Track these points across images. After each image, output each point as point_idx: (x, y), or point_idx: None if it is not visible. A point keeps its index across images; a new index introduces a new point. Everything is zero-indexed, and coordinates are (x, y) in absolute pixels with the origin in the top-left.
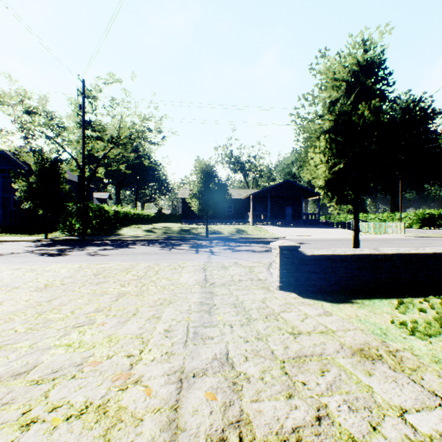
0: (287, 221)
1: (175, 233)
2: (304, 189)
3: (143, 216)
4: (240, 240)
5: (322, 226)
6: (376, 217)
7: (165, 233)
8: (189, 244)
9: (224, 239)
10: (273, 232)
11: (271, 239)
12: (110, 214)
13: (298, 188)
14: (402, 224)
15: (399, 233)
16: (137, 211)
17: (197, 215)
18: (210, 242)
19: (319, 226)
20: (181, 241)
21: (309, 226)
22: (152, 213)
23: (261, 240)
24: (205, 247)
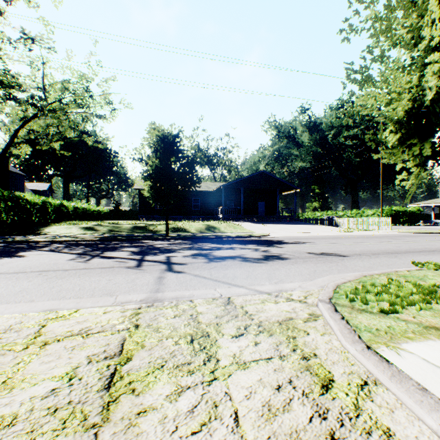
0: (262, 217)
1: (126, 230)
2: (280, 182)
3: (91, 212)
4: (214, 239)
5: (300, 223)
6: (344, 214)
7: (111, 231)
8: (136, 246)
9: (191, 239)
10: (251, 229)
11: (255, 238)
12: (36, 206)
13: (273, 180)
14: (389, 219)
15: (385, 229)
16: (83, 205)
17: (158, 210)
18: (170, 243)
19: (297, 223)
20: (126, 242)
21: (286, 223)
22: (105, 209)
23: (242, 239)
24: (159, 252)
